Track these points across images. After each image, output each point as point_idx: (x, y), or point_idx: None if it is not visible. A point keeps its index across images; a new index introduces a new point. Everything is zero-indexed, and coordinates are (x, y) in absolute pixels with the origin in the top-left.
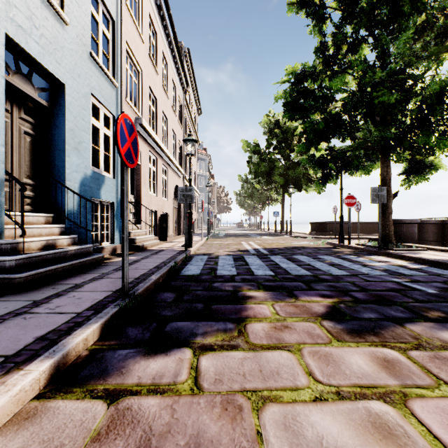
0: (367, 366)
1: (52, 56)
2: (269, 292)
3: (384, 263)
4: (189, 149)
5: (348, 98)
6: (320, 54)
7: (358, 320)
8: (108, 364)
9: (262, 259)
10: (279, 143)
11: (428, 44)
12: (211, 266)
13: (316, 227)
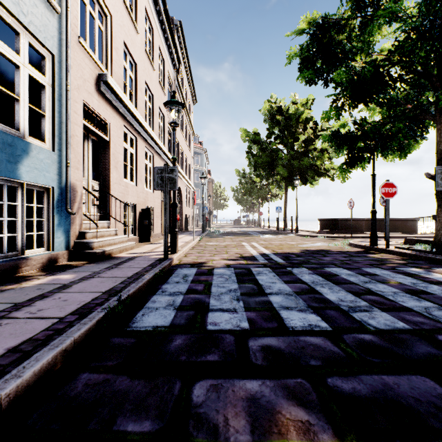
0: None
1: None
2: None
3: None
4: (172, 116)
5: (419, 19)
6: None
7: None
8: None
9: (281, 276)
10: (282, 131)
11: None
12: (198, 296)
13: (325, 225)
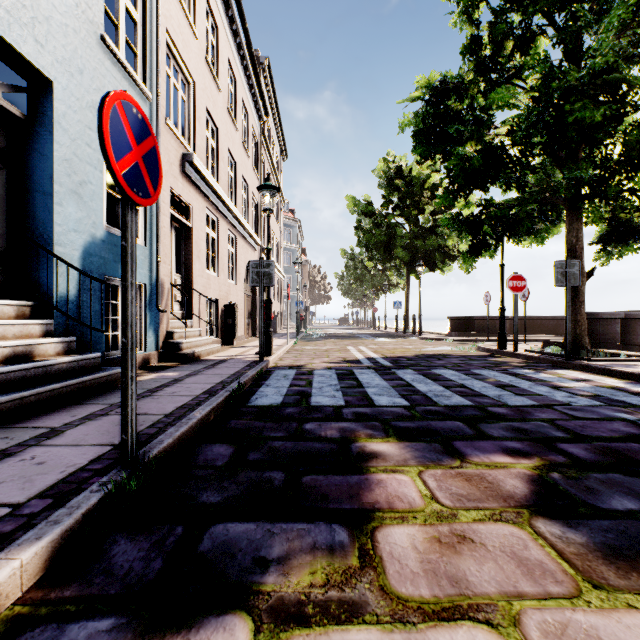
0: None
1: (28, 29)
2: (407, 443)
3: (585, 383)
4: (267, 202)
5: (522, 115)
6: (471, 56)
7: (607, 516)
8: None
9: (383, 375)
10: (402, 200)
11: None
12: (301, 388)
13: (457, 325)
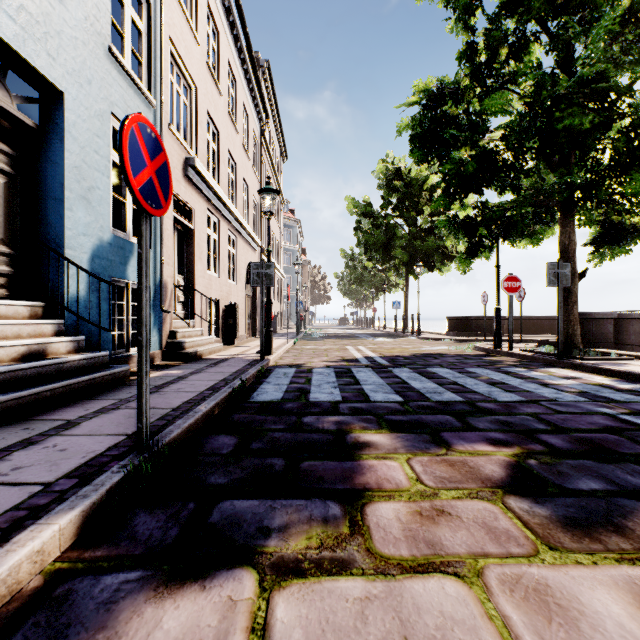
0: (636, 623)
1: (41, 44)
2: (398, 434)
3: (574, 381)
4: (267, 205)
5: (514, 122)
6: (467, 62)
7: (572, 495)
8: (72, 617)
9: (380, 373)
10: (401, 201)
11: (632, 45)
12: (301, 385)
13: (455, 325)
